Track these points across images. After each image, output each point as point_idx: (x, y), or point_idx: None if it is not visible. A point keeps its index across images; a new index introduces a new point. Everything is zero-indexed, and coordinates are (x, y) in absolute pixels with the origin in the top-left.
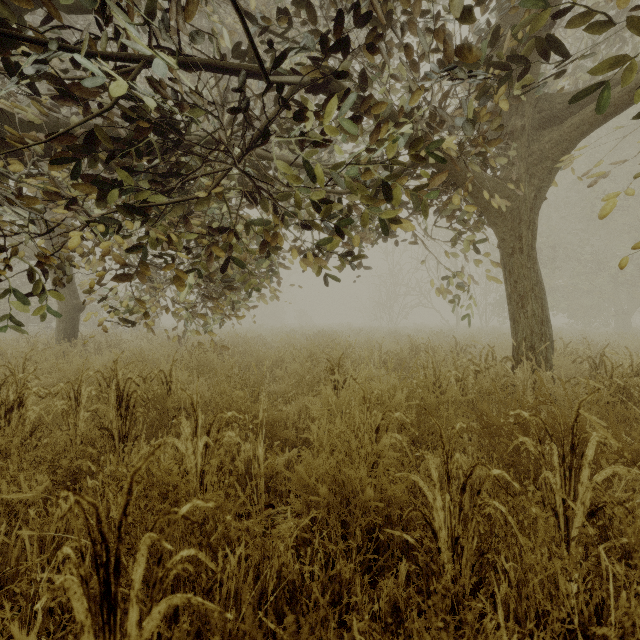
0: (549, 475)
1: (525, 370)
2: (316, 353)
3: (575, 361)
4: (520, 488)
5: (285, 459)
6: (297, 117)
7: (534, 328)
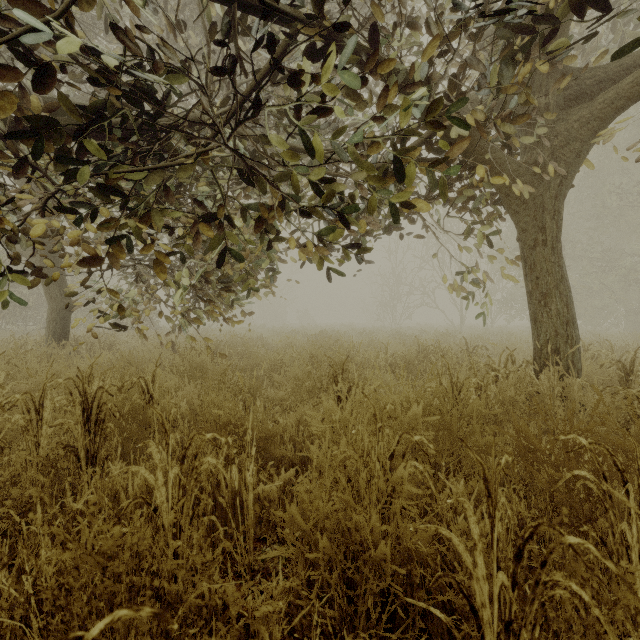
0: (625, 527)
1: (551, 376)
2: (317, 355)
3: (603, 365)
4: (617, 572)
5: (280, 481)
6: (294, 84)
7: (559, 329)
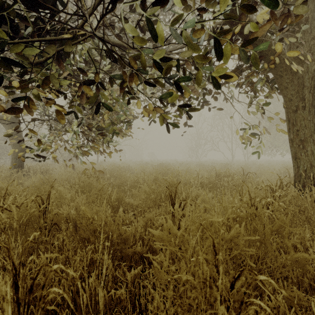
0: None
1: (313, 194)
2: (158, 178)
3: None
4: None
5: (131, 275)
6: None
7: (313, 163)
